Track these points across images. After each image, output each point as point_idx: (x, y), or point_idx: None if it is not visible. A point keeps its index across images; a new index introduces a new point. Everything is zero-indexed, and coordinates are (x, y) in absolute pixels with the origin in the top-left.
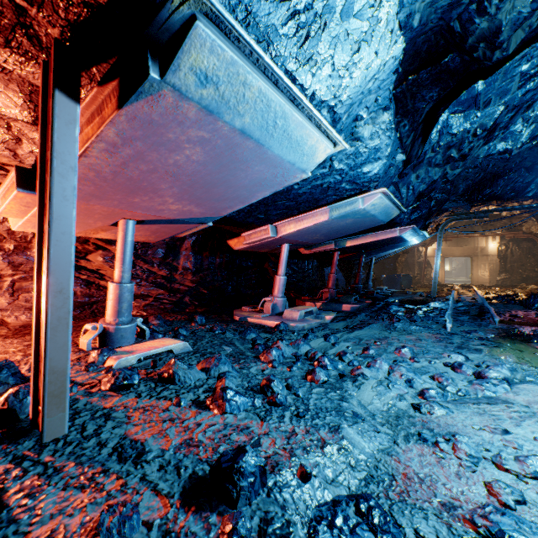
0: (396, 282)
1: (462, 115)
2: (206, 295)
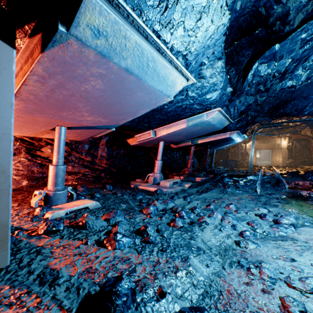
0: (228, 164)
1: (266, 65)
2: (114, 172)
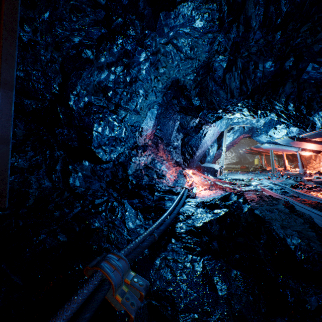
0: None
1: None
2: None
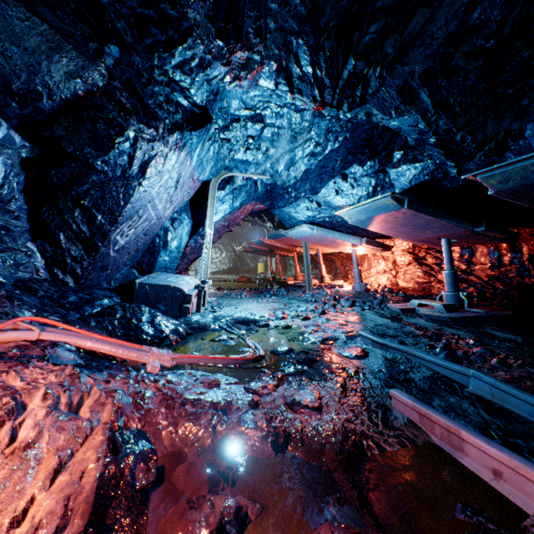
0: None
1: None
2: (497, 290)
